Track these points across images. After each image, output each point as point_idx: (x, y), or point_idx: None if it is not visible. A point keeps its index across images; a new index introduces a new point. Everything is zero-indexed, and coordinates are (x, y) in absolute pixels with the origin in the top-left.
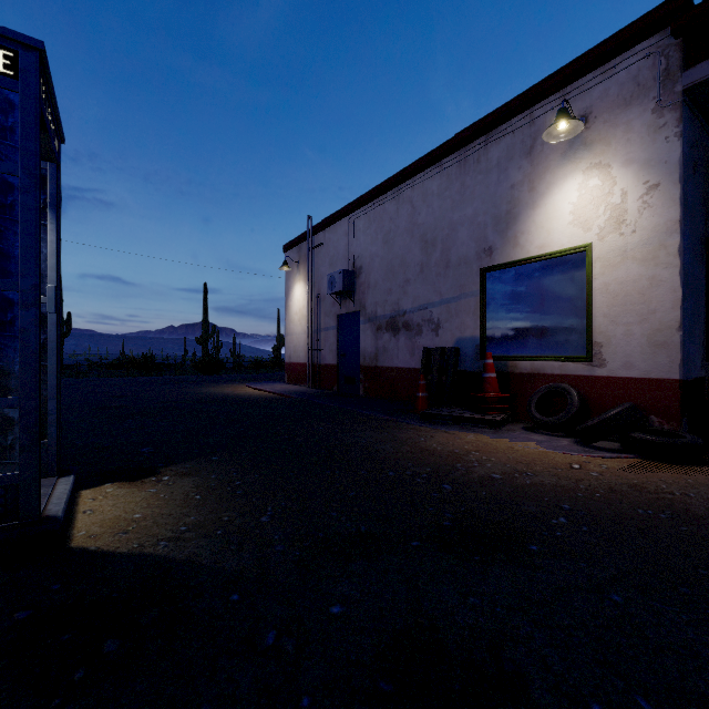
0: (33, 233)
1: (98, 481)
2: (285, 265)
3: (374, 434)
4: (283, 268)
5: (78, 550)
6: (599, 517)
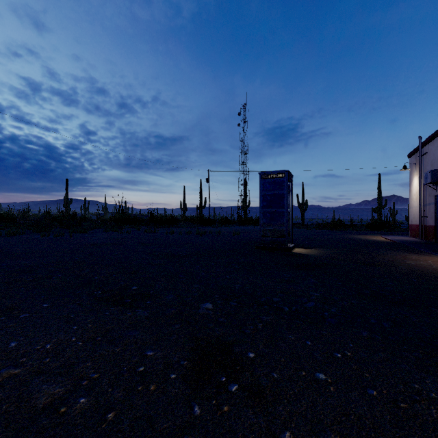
0: (287, 200)
1: (299, 247)
2: (403, 168)
3: (393, 252)
4: (403, 170)
5: (293, 252)
6: (419, 270)
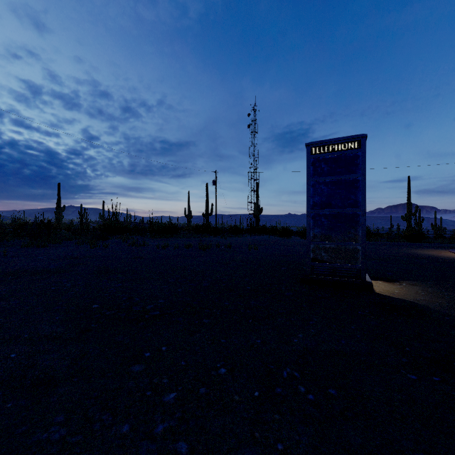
0: (364, 193)
1: (373, 279)
2: None
3: None
4: None
5: (378, 293)
6: None
